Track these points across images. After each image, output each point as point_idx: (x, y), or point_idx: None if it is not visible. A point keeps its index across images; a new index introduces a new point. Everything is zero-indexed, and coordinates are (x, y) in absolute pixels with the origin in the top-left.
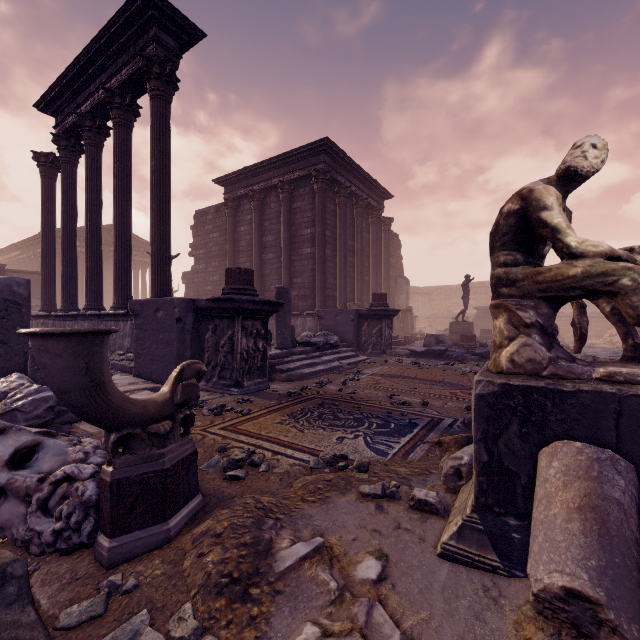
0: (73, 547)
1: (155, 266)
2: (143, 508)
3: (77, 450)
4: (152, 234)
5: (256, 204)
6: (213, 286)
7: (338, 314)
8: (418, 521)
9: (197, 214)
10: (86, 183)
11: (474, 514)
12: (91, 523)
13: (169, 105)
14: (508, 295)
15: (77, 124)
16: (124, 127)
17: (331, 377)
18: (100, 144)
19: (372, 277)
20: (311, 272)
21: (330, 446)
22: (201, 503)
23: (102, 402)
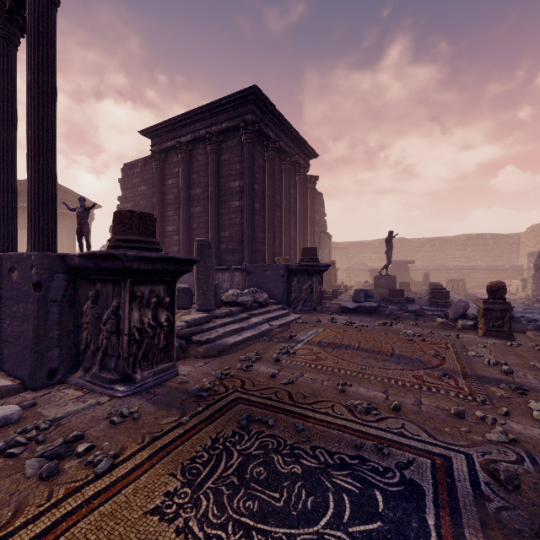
0: None
1: (31, 210)
2: None
3: None
4: (27, 169)
5: (183, 156)
6: None
7: (267, 269)
8: None
9: (125, 167)
10: None
11: None
12: None
13: (53, 5)
14: None
15: None
16: (3, 40)
17: (260, 348)
18: None
19: (299, 232)
20: (239, 226)
21: None
22: None
23: None
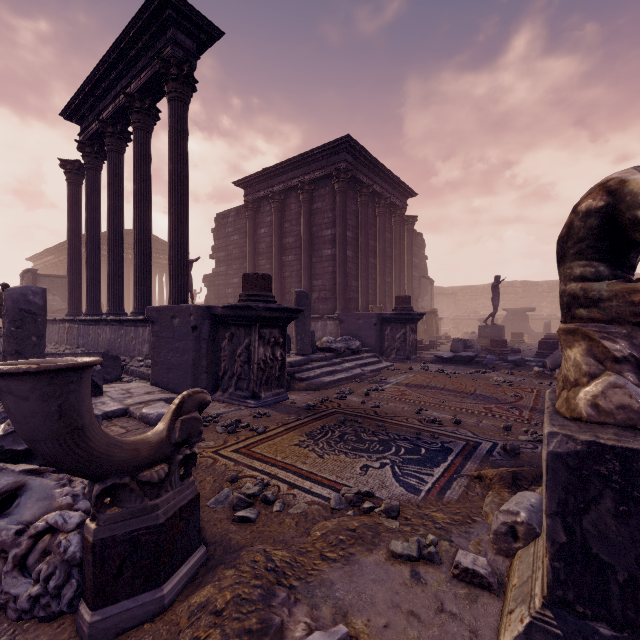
0: (52, 615)
1: (173, 271)
2: (132, 572)
3: (65, 493)
4: (170, 239)
5: (276, 205)
6: (233, 289)
7: (360, 318)
8: (466, 600)
9: (218, 217)
10: (108, 189)
11: (547, 611)
12: (73, 587)
13: (187, 107)
14: (587, 318)
15: (99, 130)
16: (144, 131)
17: (353, 386)
18: (121, 149)
19: (395, 278)
20: (332, 274)
21: (353, 478)
22: (204, 556)
23: (80, 450)
